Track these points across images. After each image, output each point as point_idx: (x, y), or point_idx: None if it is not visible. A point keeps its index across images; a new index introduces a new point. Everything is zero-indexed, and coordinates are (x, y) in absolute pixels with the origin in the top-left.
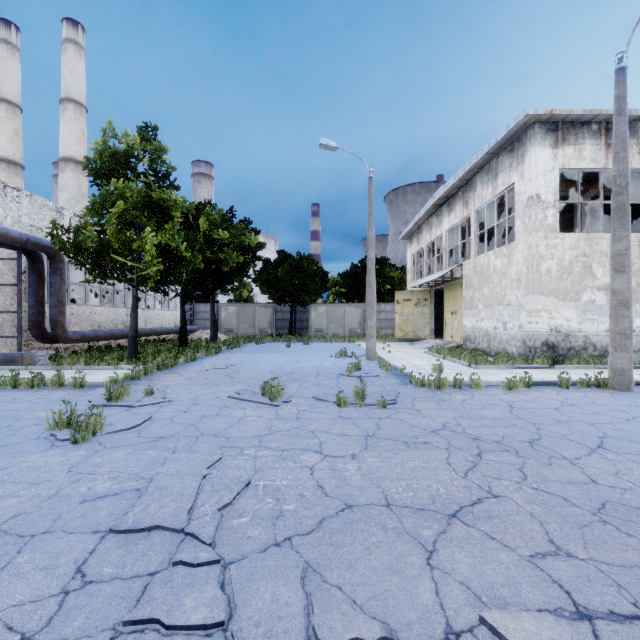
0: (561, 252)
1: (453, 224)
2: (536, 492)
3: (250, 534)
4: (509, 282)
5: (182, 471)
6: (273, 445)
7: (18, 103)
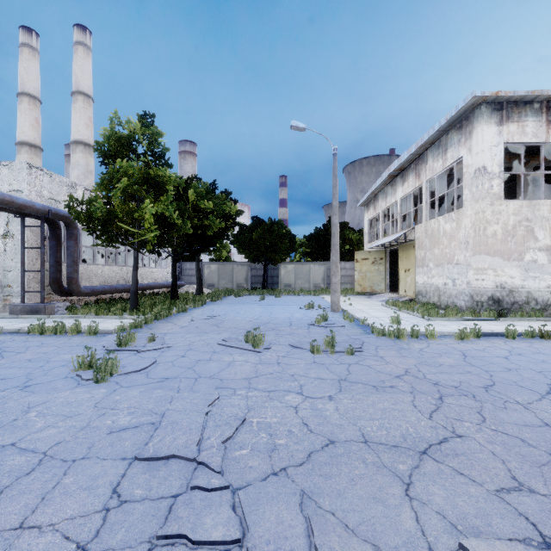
0: (505, 217)
1: (406, 193)
2: (495, 433)
3: (251, 464)
4: (458, 244)
5: (188, 408)
6: (260, 387)
7: (38, 96)
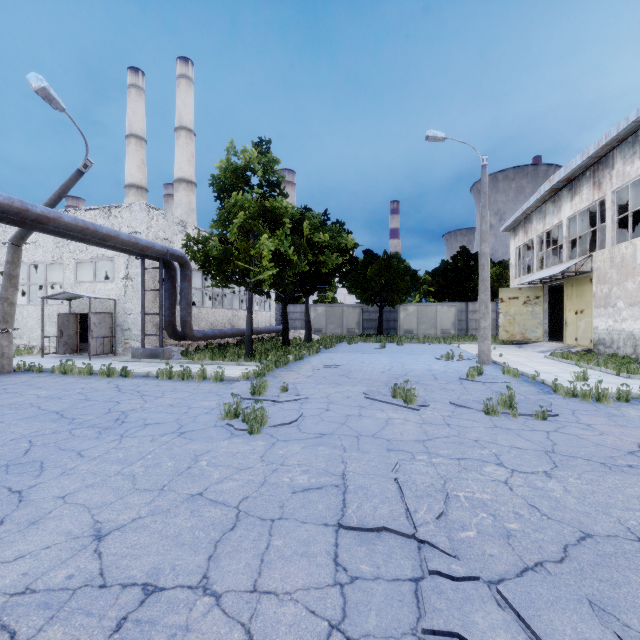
0: None
1: (578, 210)
2: None
3: (489, 551)
4: None
5: (369, 471)
6: (443, 452)
7: (144, 137)
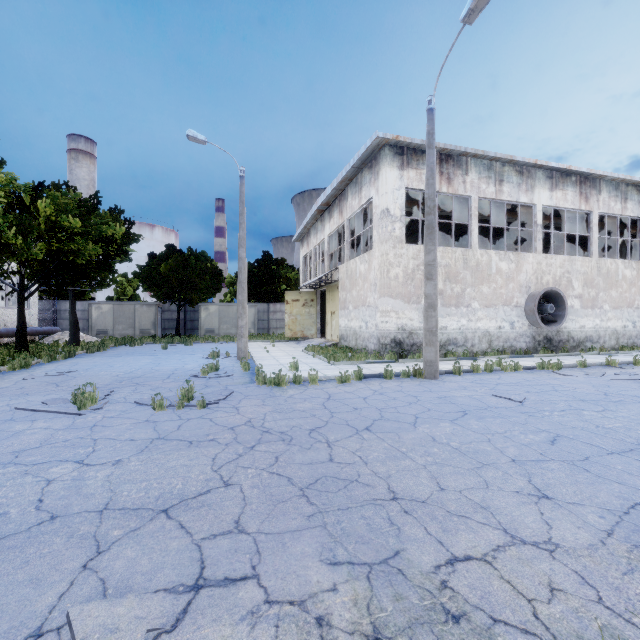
0: (406, 261)
1: (332, 230)
2: (270, 476)
3: None
4: (369, 286)
5: None
6: (28, 460)
7: None
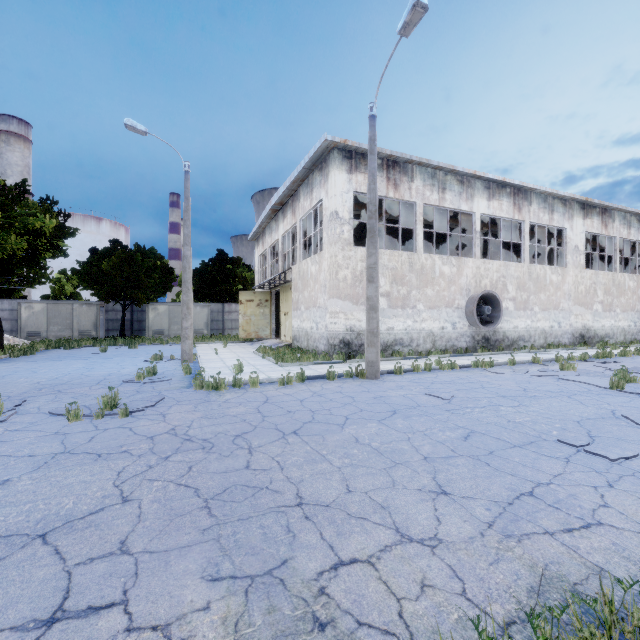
0: (355, 263)
1: (286, 230)
2: (176, 488)
3: None
4: (320, 287)
5: None
6: None
7: None
